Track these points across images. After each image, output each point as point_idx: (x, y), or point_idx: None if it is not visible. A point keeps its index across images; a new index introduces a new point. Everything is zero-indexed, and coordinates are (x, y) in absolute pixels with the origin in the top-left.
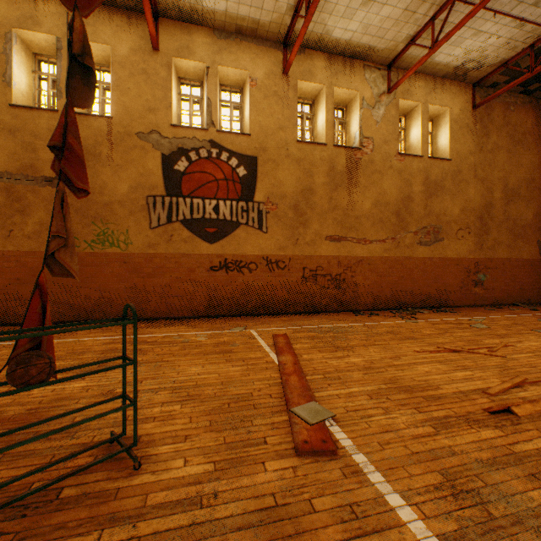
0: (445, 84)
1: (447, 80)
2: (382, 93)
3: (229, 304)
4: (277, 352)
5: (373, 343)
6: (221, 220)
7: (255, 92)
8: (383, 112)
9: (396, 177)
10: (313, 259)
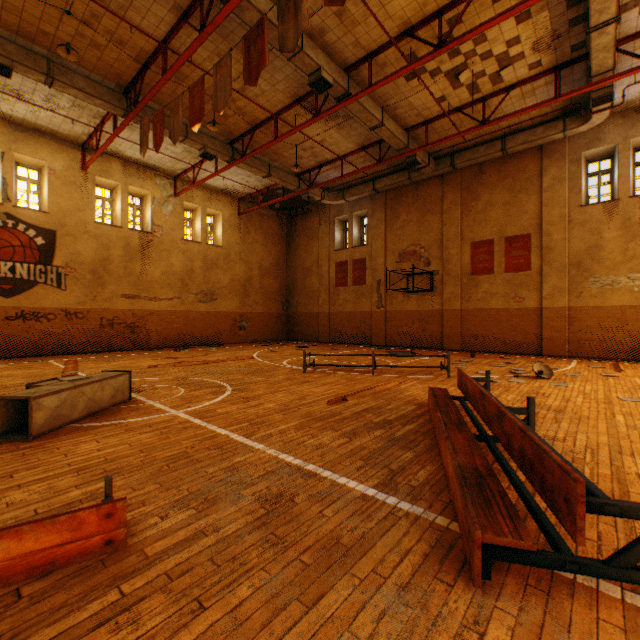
0: (220, 196)
1: (221, 194)
2: (171, 196)
3: (27, 347)
4: (66, 364)
5: (134, 359)
6: (18, 279)
7: (55, 180)
8: (171, 209)
9: (182, 256)
10: (111, 311)
